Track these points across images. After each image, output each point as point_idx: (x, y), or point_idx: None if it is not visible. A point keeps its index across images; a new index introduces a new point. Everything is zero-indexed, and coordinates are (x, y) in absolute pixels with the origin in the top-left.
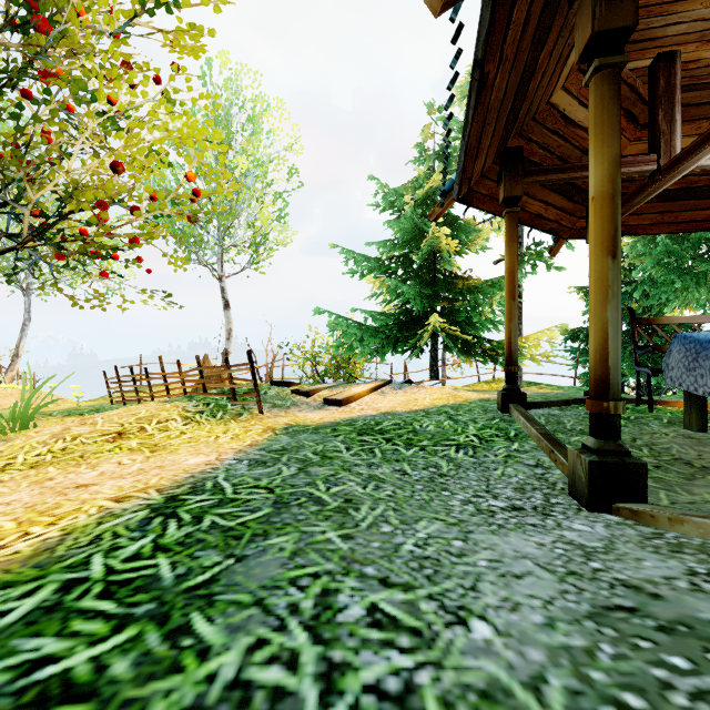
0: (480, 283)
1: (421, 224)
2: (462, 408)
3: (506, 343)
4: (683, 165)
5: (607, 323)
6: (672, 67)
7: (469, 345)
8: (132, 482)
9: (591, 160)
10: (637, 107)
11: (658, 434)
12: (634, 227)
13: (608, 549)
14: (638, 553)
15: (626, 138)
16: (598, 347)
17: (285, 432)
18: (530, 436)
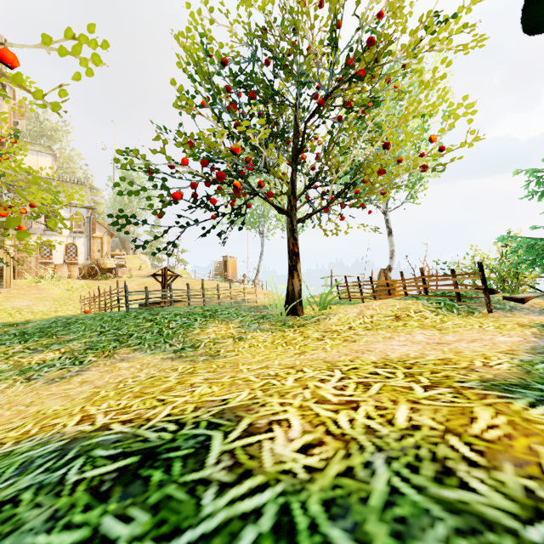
0: None
1: None
2: None
3: None
4: None
5: None
6: None
7: None
8: (482, 345)
9: None
10: None
11: None
12: None
13: None
14: None
15: None
16: None
17: None
18: None
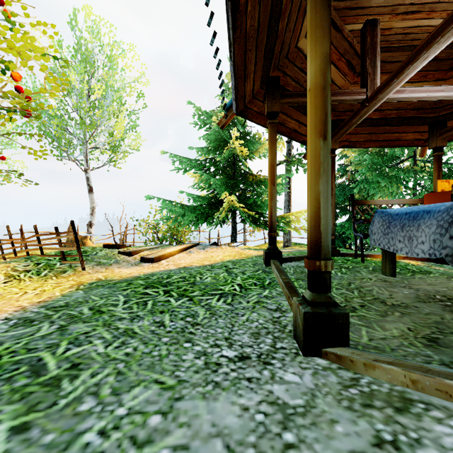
0: (263, 178)
1: (223, 136)
2: (239, 263)
3: (269, 216)
4: (381, 95)
5: (319, 194)
6: (375, 30)
7: (257, 219)
8: None
9: (308, 58)
10: (354, 59)
11: (365, 279)
12: (354, 143)
13: (308, 408)
14: (334, 410)
15: (348, 81)
16: (313, 215)
17: (87, 287)
18: (279, 284)
